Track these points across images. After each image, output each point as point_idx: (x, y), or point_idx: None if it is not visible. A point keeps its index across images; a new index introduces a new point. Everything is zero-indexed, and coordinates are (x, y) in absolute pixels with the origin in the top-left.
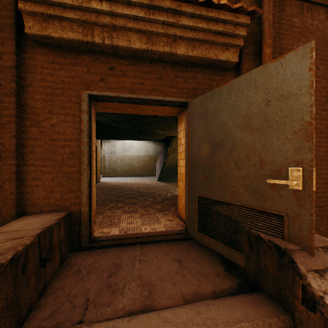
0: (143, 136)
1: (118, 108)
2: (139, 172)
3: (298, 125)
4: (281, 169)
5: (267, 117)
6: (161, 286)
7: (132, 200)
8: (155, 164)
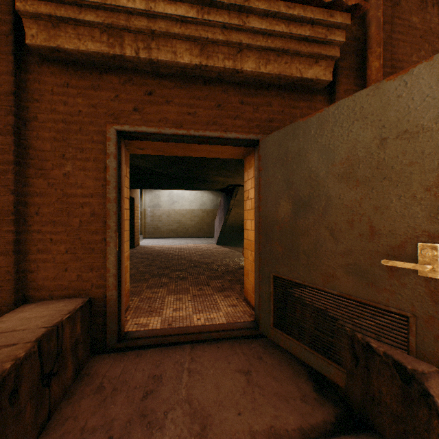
0: (196, 184)
1: (160, 149)
2: (192, 232)
3: (433, 177)
4: (404, 245)
5: (381, 163)
6: (219, 417)
7: (182, 273)
8: (213, 221)
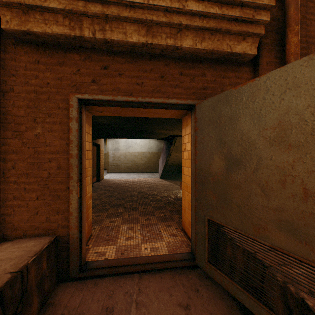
0: (145, 135)
1: (115, 112)
2: (142, 168)
3: None
4: None
5: None
6: None
7: (134, 203)
8: (158, 160)
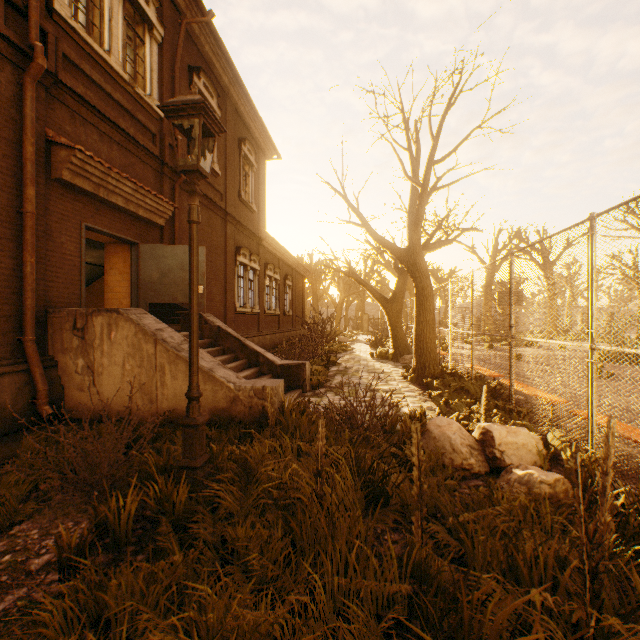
0: None
1: None
2: None
3: (202, 272)
4: None
5: None
6: None
7: None
8: None
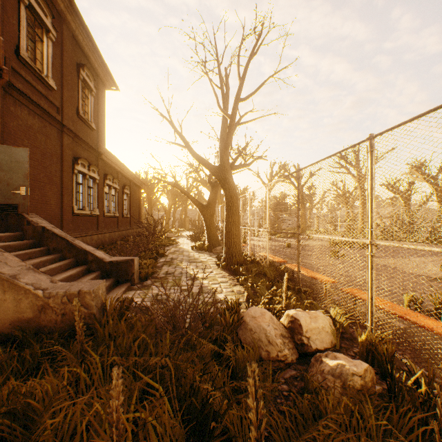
0: None
1: None
2: None
3: (25, 173)
4: (18, 188)
5: (11, 167)
6: None
7: None
8: None
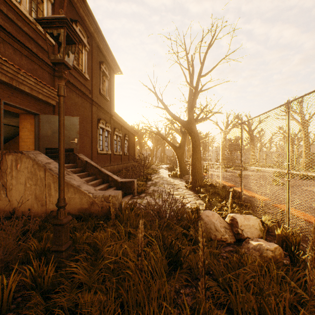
0: None
1: None
2: None
3: (77, 131)
4: (73, 139)
5: (71, 128)
6: None
7: None
8: None
